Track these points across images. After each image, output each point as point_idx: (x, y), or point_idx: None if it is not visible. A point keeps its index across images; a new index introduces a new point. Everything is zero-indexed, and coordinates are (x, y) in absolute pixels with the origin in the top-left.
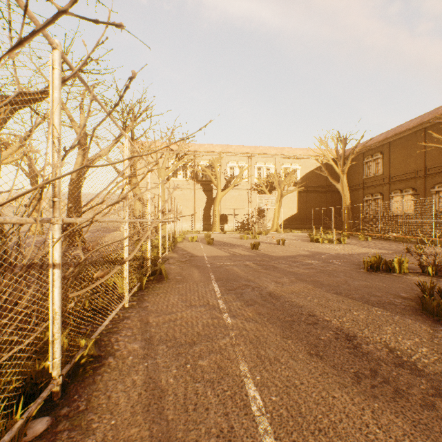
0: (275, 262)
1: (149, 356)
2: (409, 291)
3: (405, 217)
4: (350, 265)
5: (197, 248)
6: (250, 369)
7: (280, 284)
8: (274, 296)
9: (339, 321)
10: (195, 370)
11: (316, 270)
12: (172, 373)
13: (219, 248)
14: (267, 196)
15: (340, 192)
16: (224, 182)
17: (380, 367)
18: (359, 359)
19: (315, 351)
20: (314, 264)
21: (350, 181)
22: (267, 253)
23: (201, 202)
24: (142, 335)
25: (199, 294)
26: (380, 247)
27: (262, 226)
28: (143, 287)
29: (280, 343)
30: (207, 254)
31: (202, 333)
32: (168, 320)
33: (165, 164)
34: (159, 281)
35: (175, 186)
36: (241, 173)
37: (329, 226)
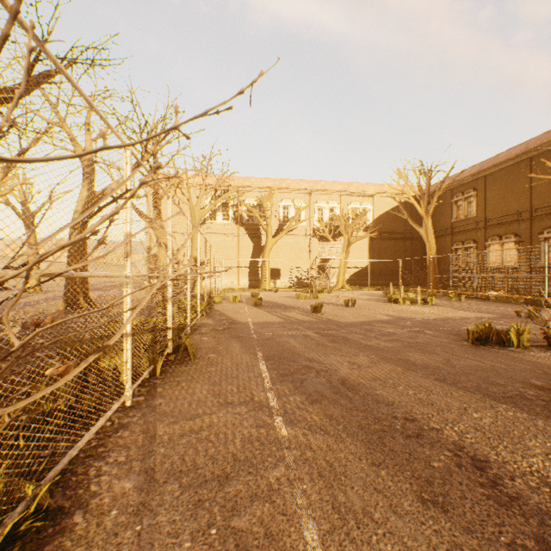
0: (346, 330)
1: (147, 507)
2: (541, 376)
3: (505, 270)
4: (447, 335)
5: (240, 311)
6: (322, 537)
7: (356, 366)
8: (349, 386)
9: (455, 431)
10: (224, 542)
11: (403, 343)
12: (182, 550)
13: (270, 312)
14: (331, 243)
15: (424, 238)
16: (275, 226)
17: (550, 530)
18: (508, 511)
19: (430, 495)
20: (398, 334)
21: (435, 225)
22: (333, 318)
23: (246, 251)
24: (142, 461)
25: (240, 383)
26: (480, 310)
27: (324, 282)
28: (158, 372)
29: (369, 477)
30: (253, 320)
31: (241, 456)
32: (189, 431)
33: (200, 202)
34: (183, 361)
35: (213, 231)
36: (297, 215)
37: (408, 282)
